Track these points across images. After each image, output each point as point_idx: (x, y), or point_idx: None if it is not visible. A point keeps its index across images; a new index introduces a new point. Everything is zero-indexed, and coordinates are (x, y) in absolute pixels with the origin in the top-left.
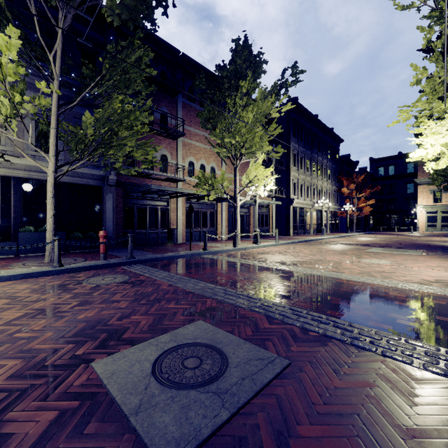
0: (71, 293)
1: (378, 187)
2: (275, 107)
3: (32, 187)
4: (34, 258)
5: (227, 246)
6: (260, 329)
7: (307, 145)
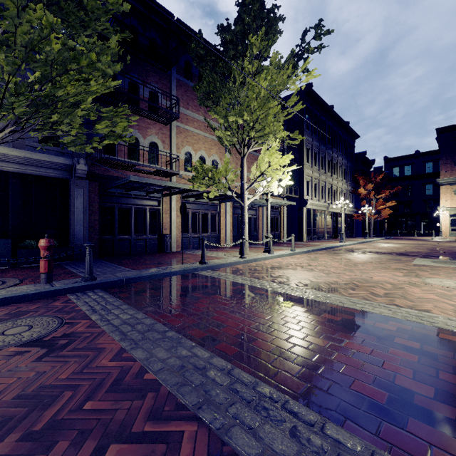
0: None
1: (398, 187)
2: (286, 96)
3: None
4: None
5: (232, 257)
6: None
7: (321, 139)
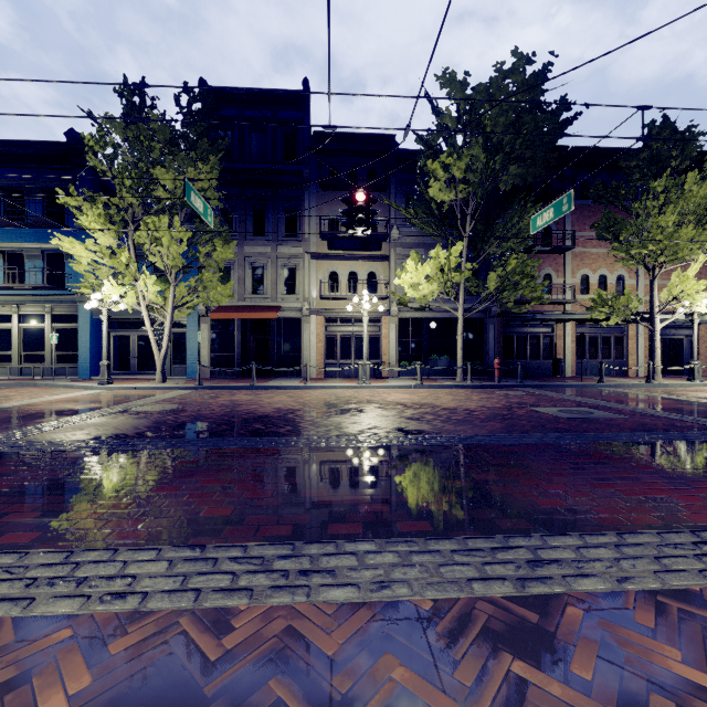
0: (494, 395)
1: None
2: None
3: (436, 325)
4: (442, 379)
5: (637, 382)
6: (621, 412)
7: None
